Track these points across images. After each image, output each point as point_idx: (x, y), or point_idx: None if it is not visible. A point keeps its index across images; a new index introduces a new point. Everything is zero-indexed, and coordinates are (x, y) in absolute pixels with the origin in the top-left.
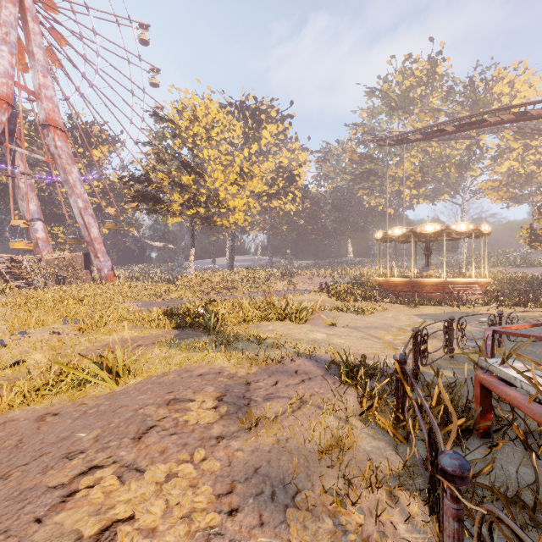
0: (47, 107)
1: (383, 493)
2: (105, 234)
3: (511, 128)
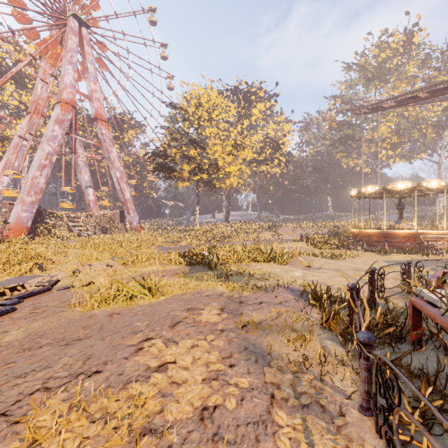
0: (96, 106)
1: (329, 367)
2: None
3: None
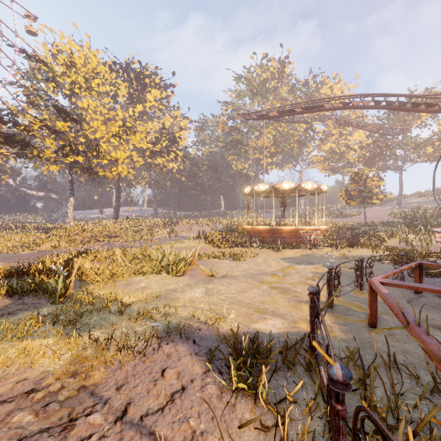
0: None
1: None
2: None
3: (332, 119)
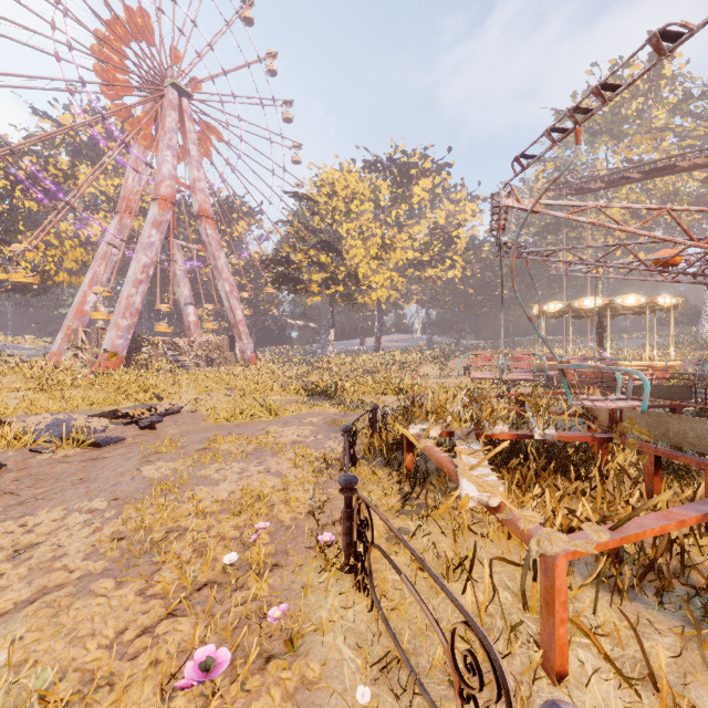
0: (200, 199)
1: None
2: None
3: None
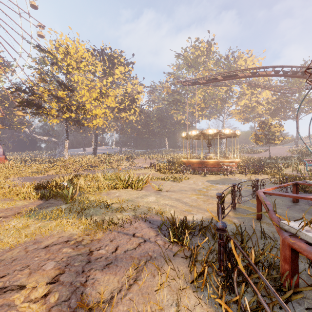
0: None
1: None
2: (1, 129)
3: (246, 83)
